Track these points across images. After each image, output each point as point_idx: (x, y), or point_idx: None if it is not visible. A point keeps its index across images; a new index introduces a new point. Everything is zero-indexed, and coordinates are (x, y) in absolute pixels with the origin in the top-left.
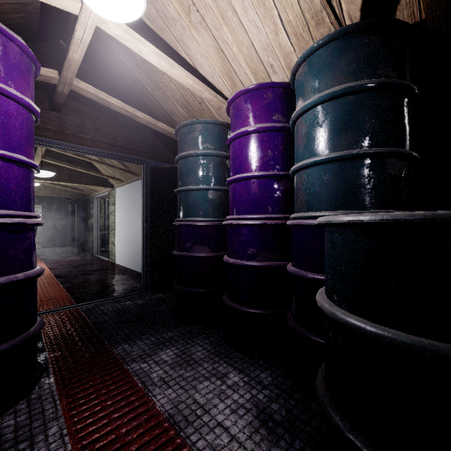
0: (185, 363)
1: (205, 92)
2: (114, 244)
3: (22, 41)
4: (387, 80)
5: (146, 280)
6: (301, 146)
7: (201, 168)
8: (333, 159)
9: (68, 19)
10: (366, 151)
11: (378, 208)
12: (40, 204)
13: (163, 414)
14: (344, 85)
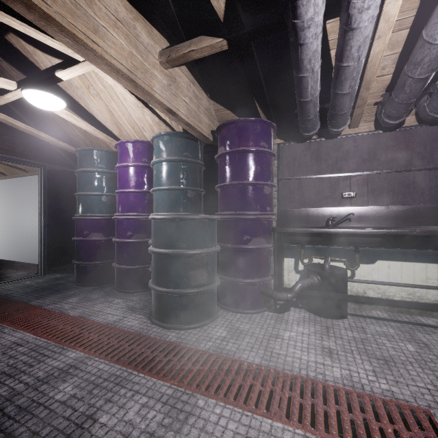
0: (87, 301)
1: (100, 135)
2: None
3: None
4: (186, 159)
5: (44, 265)
6: (154, 180)
7: (96, 180)
8: (165, 189)
9: None
10: (178, 188)
11: (183, 211)
12: None
13: (75, 316)
14: (169, 157)
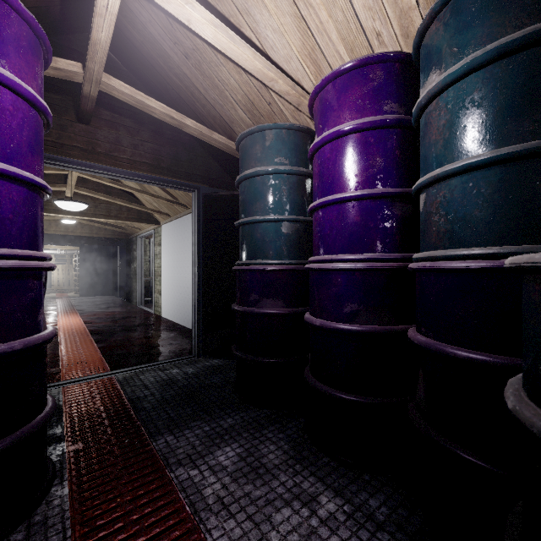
0: (253, 473)
1: (279, 81)
2: (160, 293)
3: (21, 3)
4: None
5: (198, 341)
6: (438, 145)
7: (271, 191)
8: (507, 158)
9: None
10: None
11: None
12: (78, 245)
13: None
14: (530, 28)
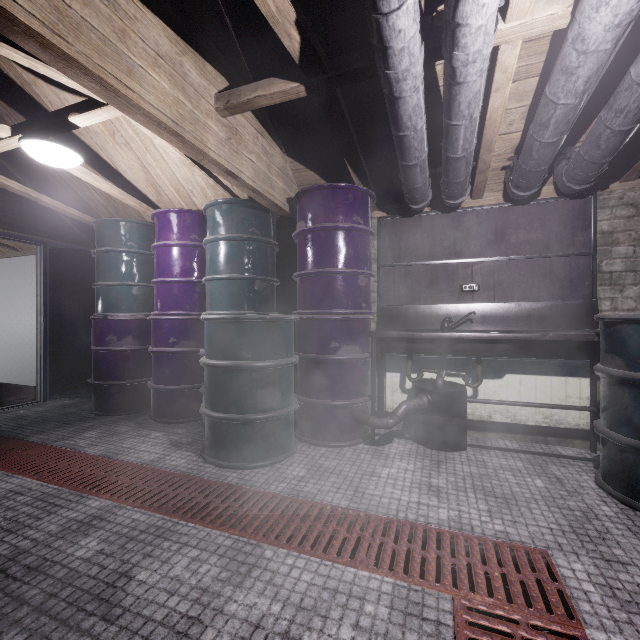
0: (111, 435)
1: (129, 201)
2: None
3: None
4: (252, 236)
5: (45, 386)
6: (208, 265)
7: (124, 265)
8: (224, 279)
9: None
10: (241, 276)
11: (249, 309)
12: None
13: (96, 455)
14: (229, 234)
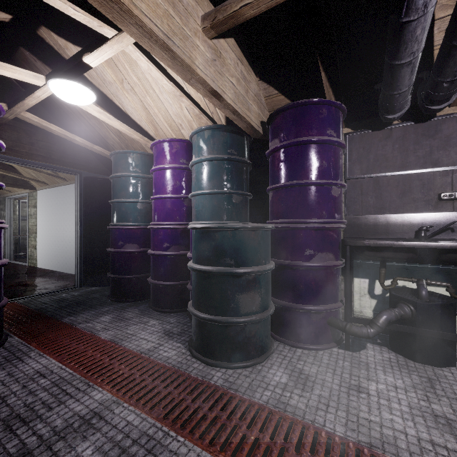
0: (120, 320)
1: (134, 135)
2: (35, 247)
3: None
4: (231, 156)
5: (80, 276)
6: (194, 183)
7: (131, 186)
8: (207, 193)
9: (10, 54)
10: (221, 191)
11: (227, 220)
12: None
13: (106, 340)
14: (211, 156)
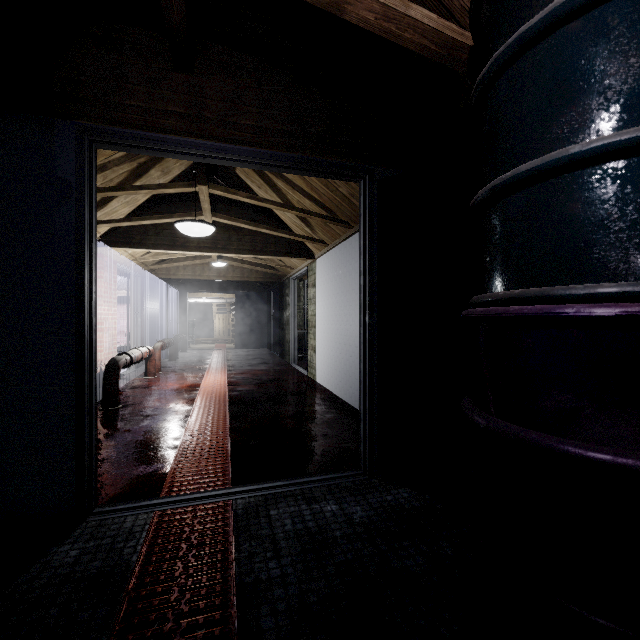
0: None
1: None
2: (314, 350)
3: None
4: None
5: (370, 448)
6: None
7: (634, 48)
8: None
9: None
10: None
11: None
12: (234, 292)
13: None
14: None
